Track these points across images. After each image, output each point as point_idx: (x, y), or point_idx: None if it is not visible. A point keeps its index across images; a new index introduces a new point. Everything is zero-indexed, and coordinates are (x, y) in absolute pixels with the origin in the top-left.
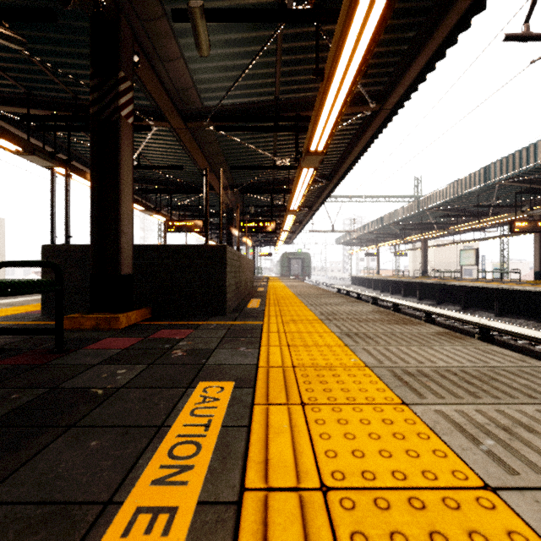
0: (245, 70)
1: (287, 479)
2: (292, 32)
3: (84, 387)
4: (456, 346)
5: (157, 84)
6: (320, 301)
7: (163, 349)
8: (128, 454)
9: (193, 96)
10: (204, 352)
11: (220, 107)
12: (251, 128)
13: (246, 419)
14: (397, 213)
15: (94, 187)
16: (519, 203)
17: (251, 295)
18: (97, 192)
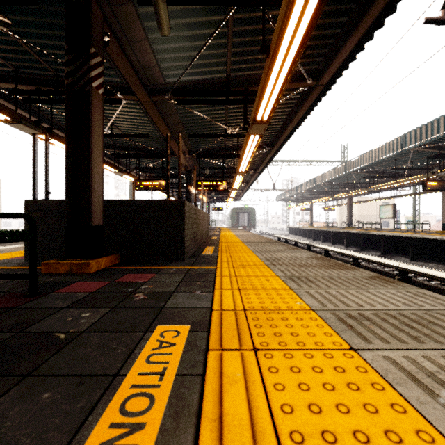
0: (201, 50)
1: (243, 442)
2: (242, 17)
3: (48, 331)
4: (389, 289)
5: (125, 62)
6: (265, 248)
7: (127, 292)
8: (78, 409)
9: (157, 74)
10: (163, 295)
11: (179, 83)
12: (206, 101)
13: (200, 367)
14: (328, 175)
15: (68, 149)
16: (429, 166)
17: (206, 243)
18: (71, 153)
